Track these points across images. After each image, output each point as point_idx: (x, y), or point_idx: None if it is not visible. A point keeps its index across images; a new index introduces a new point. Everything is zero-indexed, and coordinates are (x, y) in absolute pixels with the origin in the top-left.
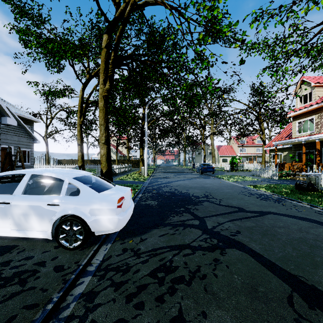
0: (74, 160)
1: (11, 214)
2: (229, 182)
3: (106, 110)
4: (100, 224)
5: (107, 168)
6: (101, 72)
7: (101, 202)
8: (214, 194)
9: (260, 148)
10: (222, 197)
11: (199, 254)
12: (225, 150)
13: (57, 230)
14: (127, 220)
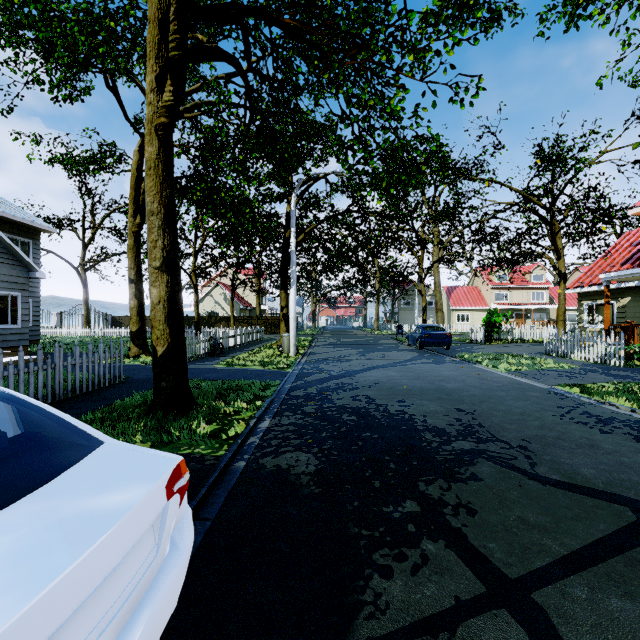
0: (147, 318)
1: None
2: (501, 374)
3: (167, 171)
4: None
5: (170, 341)
6: (149, 54)
7: None
8: (488, 418)
9: (540, 291)
10: (523, 436)
11: None
12: (464, 296)
13: None
14: None
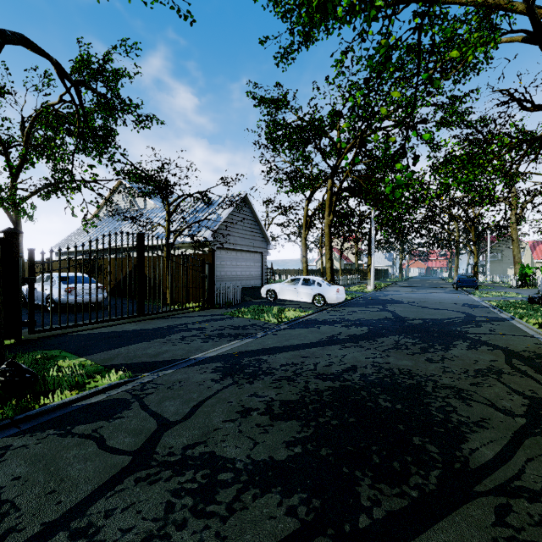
0: (290, 270)
1: (298, 292)
2: (472, 297)
3: (330, 235)
4: (329, 298)
5: (331, 277)
6: (327, 208)
7: (330, 289)
8: (424, 302)
9: None
10: (426, 303)
11: (369, 311)
12: None
13: (314, 299)
14: (341, 300)
